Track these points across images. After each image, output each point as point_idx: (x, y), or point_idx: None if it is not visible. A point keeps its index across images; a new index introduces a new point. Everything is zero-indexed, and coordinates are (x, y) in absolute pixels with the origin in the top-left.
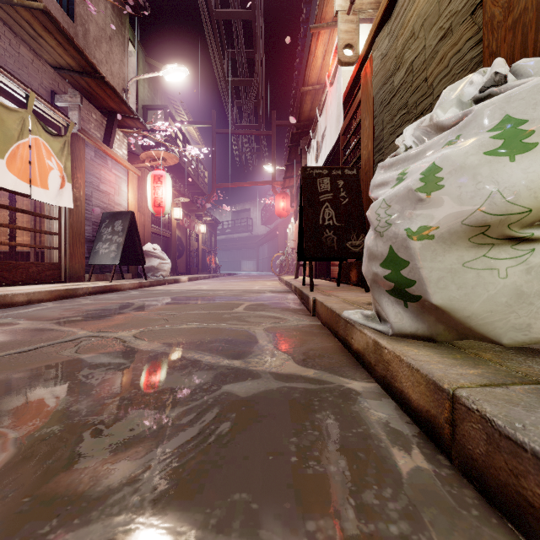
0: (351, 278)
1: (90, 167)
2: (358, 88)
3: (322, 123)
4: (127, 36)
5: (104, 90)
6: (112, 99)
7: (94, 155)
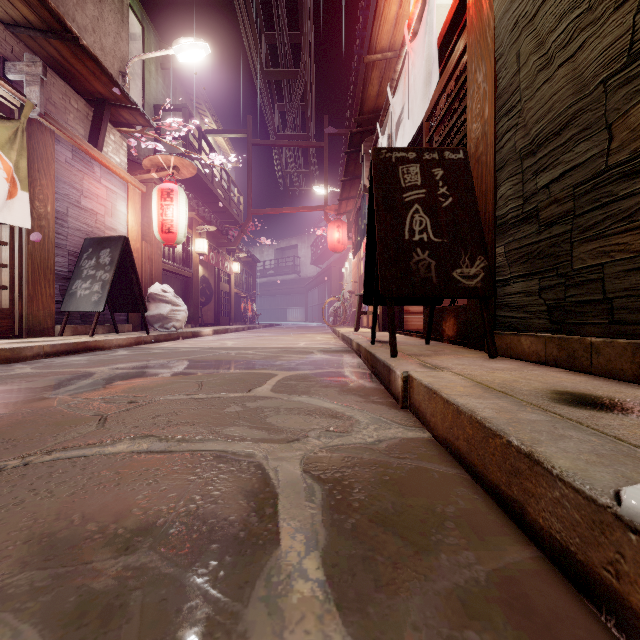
0: (444, 332)
1: (65, 173)
2: (459, 31)
3: (397, 104)
4: (127, 2)
5: (83, 63)
6: (97, 77)
7: (71, 157)
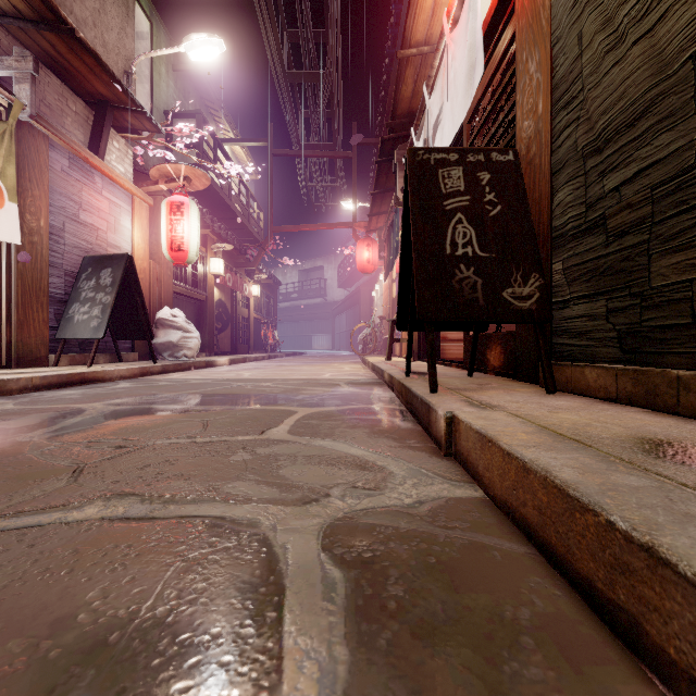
0: (489, 362)
1: (61, 183)
2: (506, 16)
3: (435, 104)
4: None
5: (81, 59)
6: (98, 76)
7: (67, 165)
